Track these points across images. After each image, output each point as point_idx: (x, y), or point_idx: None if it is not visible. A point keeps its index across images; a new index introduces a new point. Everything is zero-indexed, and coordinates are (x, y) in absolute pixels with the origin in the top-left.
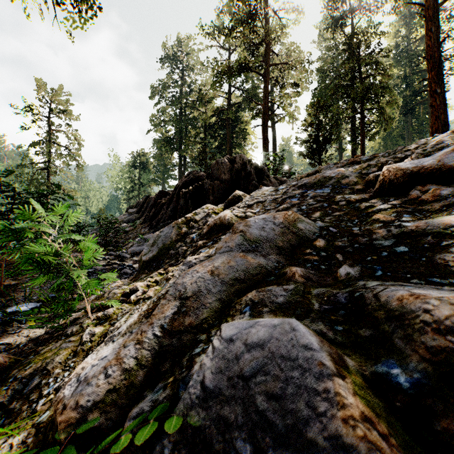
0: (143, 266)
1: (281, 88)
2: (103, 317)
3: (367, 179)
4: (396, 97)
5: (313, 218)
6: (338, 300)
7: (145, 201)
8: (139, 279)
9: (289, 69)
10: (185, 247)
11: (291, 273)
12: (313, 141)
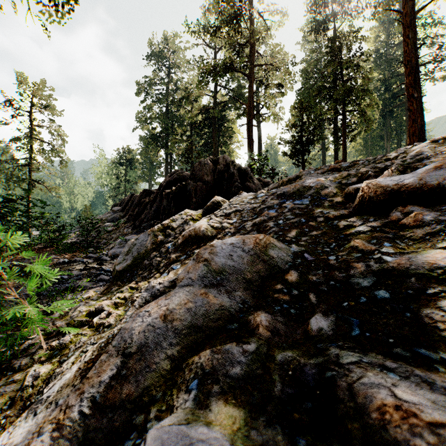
0: (116, 276)
1: (266, 88)
2: (58, 347)
3: (346, 191)
4: (376, 100)
5: (289, 238)
6: (306, 377)
7: (130, 200)
8: (110, 293)
9: (273, 70)
10: (159, 257)
11: (254, 324)
12: (297, 142)
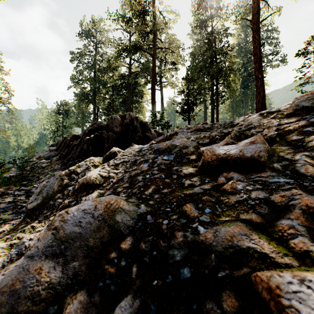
0: (27, 213)
1: (165, 64)
2: None
3: (199, 151)
4: (237, 77)
5: (145, 195)
6: None
7: (63, 142)
8: (16, 230)
9: (169, 52)
10: (61, 199)
11: None
12: (184, 103)
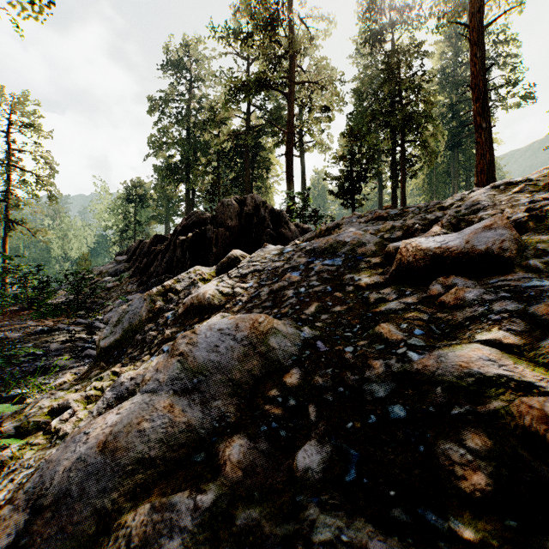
0: (100, 355)
1: (309, 111)
2: None
3: (386, 249)
4: (440, 129)
5: (305, 315)
6: None
7: (138, 247)
8: (87, 379)
9: (318, 89)
10: (155, 331)
11: (222, 458)
12: (345, 178)
